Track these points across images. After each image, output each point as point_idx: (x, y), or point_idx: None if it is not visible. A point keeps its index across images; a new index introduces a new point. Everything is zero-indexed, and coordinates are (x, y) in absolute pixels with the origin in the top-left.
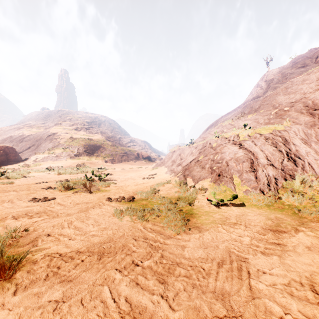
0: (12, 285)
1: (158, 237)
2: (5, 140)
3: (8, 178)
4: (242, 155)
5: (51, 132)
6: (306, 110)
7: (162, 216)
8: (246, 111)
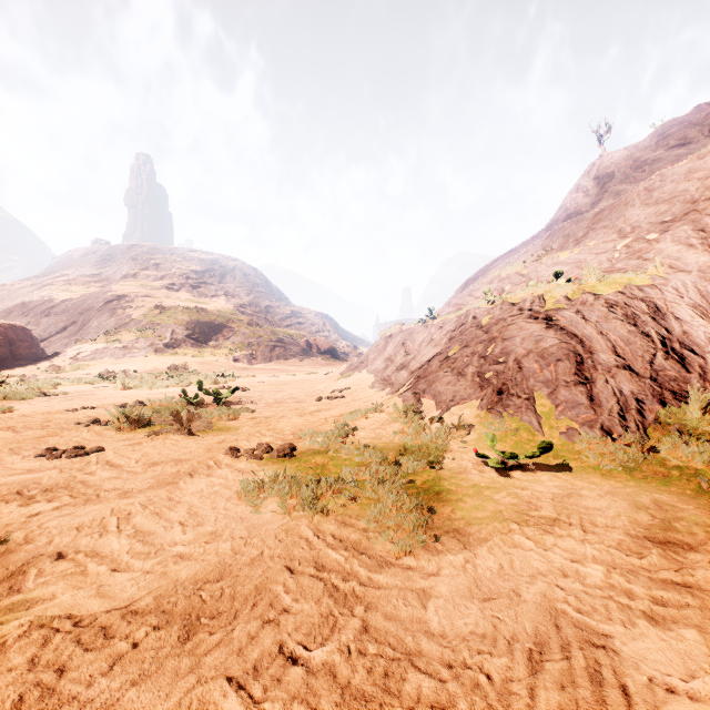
0: None
1: (354, 562)
2: (11, 313)
3: (5, 397)
4: (556, 344)
5: (112, 295)
6: (701, 240)
7: (363, 498)
8: (555, 244)
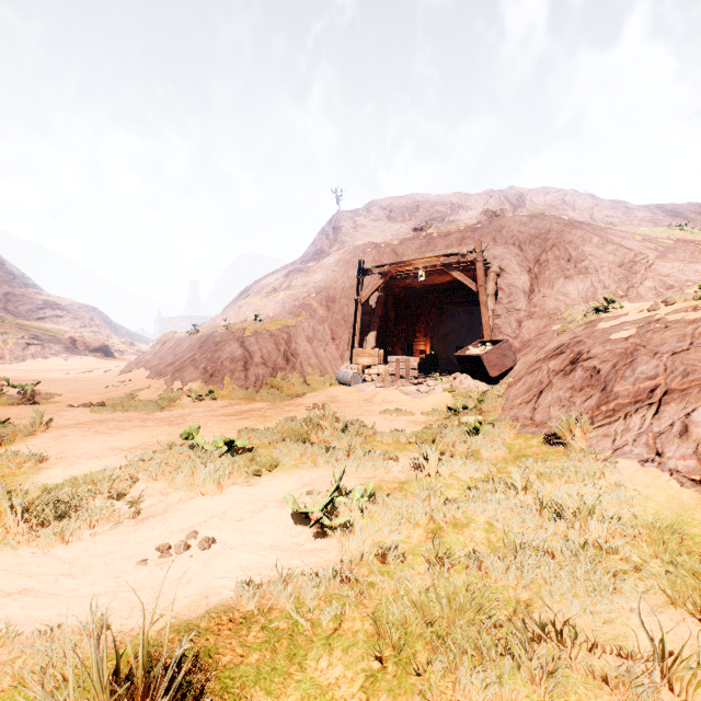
0: (53, 429)
1: (139, 414)
2: None
3: None
4: (240, 354)
5: None
6: (325, 303)
7: (141, 409)
8: (285, 284)
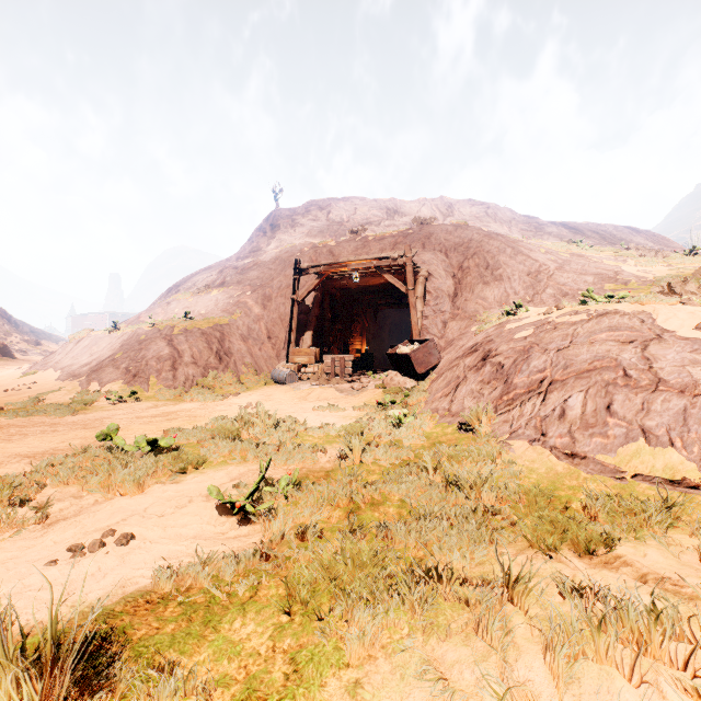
0: None
1: (46, 419)
2: None
3: None
4: (167, 353)
5: None
6: (261, 301)
7: (50, 413)
8: (219, 280)
